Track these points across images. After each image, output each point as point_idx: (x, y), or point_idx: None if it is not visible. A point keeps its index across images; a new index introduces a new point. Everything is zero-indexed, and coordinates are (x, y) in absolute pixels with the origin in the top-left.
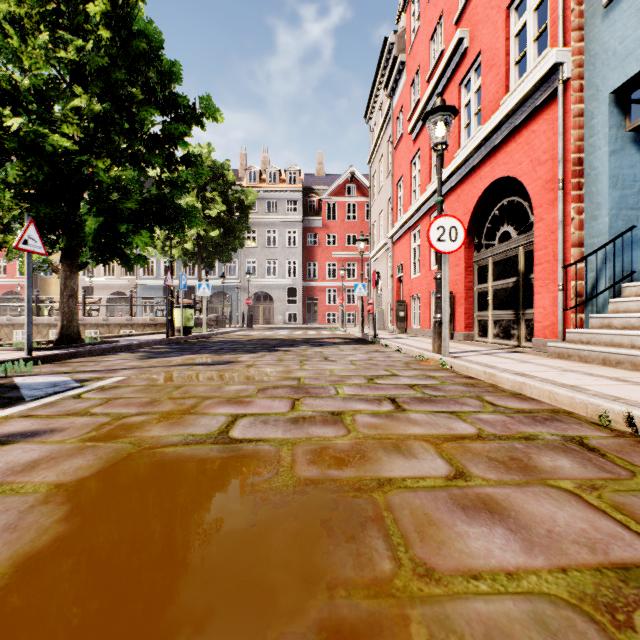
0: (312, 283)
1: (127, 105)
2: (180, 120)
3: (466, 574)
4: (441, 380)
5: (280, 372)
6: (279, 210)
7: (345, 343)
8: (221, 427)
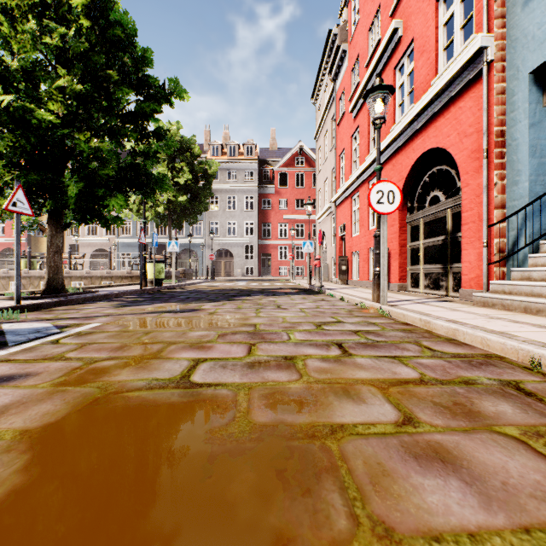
0: (266, 241)
1: (105, 85)
2: (151, 99)
3: (427, 535)
4: (381, 326)
5: (238, 319)
6: (238, 179)
7: (295, 293)
8: (183, 371)
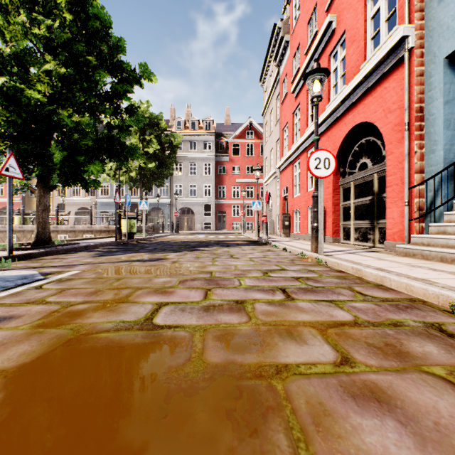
0: (222, 201)
1: (85, 69)
2: (124, 81)
3: None
4: (319, 273)
5: (197, 267)
6: (198, 149)
7: (246, 244)
8: (147, 314)
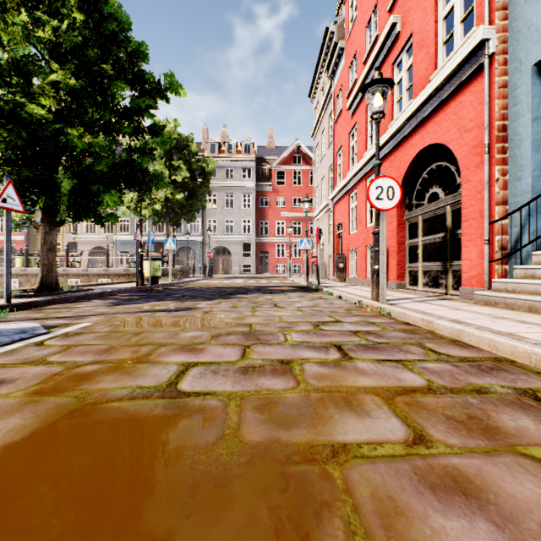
0: (264, 239)
1: (99, 80)
2: (147, 94)
3: None
4: (382, 326)
5: (233, 318)
6: (236, 177)
7: (292, 291)
8: (171, 378)
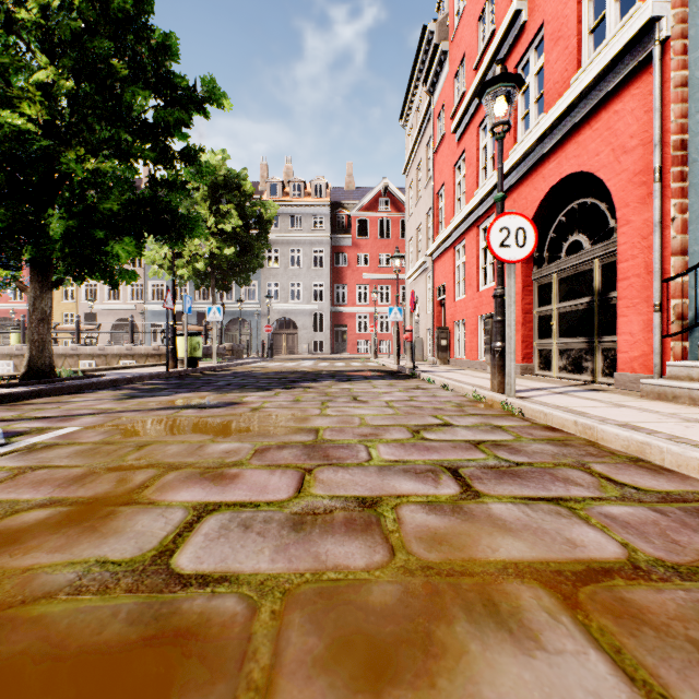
0: (341, 308)
1: (109, 83)
2: (176, 104)
3: None
4: (514, 433)
5: (293, 420)
6: (304, 227)
7: (378, 377)
8: (165, 539)
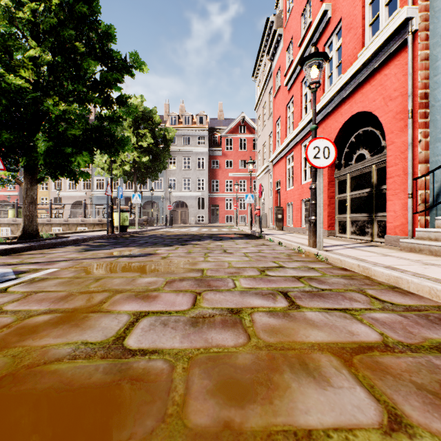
0: (215, 194)
1: (73, 57)
2: (114, 69)
3: None
4: (321, 272)
5: (187, 264)
6: (192, 143)
7: (239, 238)
8: (119, 331)
